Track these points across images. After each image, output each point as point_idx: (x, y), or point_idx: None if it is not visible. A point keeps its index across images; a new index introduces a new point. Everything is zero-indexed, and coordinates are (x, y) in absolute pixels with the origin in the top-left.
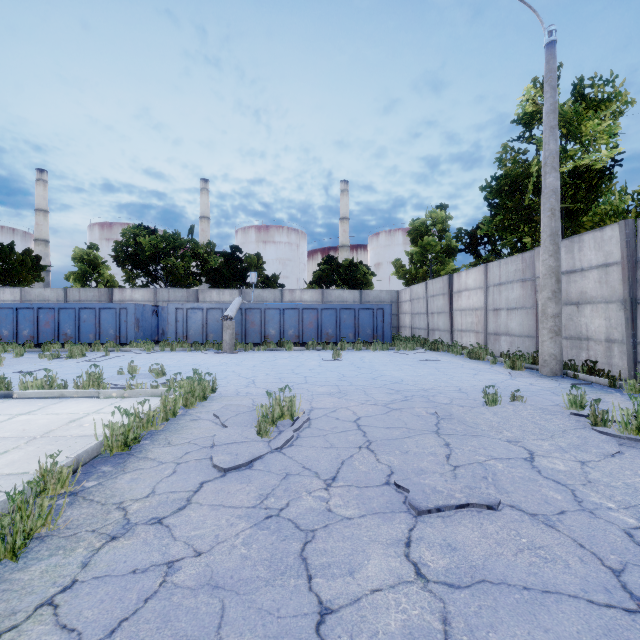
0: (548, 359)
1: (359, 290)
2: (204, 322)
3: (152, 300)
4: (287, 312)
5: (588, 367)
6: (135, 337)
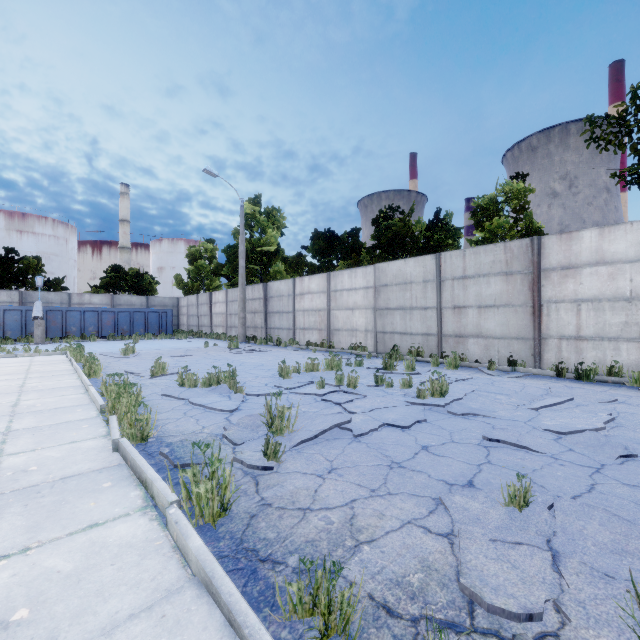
0: (241, 336)
1: (146, 296)
2: (1, 321)
3: None
4: (88, 314)
5: (253, 338)
6: None
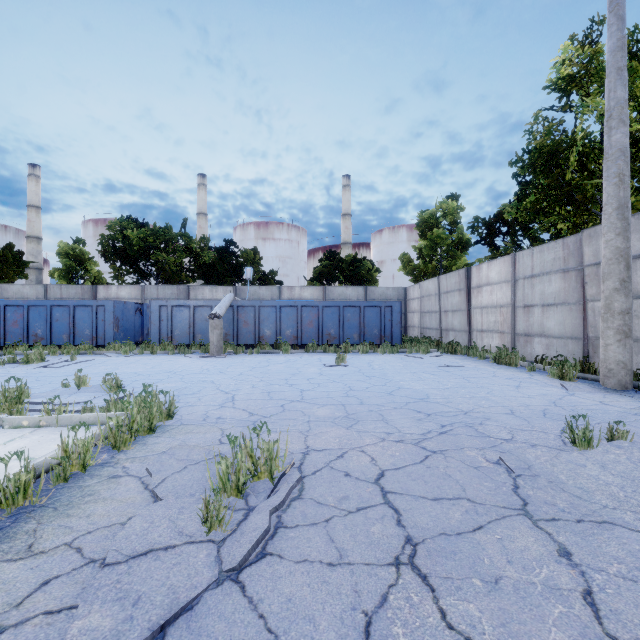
0: (615, 368)
1: (363, 287)
2: (191, 321)
3: (139, 298)
4: (284, 310)
5: None
6: (114, 338)
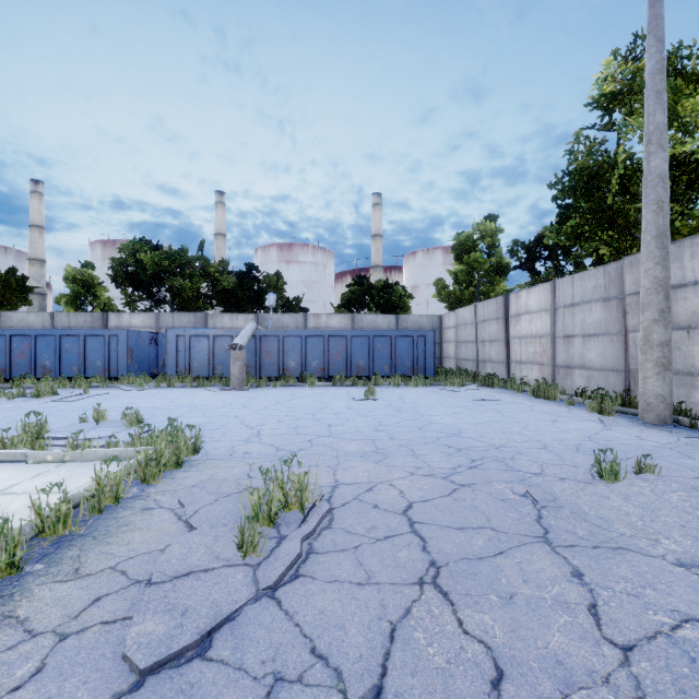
0: (654, 402)
1: (395, 315)
2: (210, 352)
3: (154, 326)
4: (310, 340)
5: None
6: (127, 370)
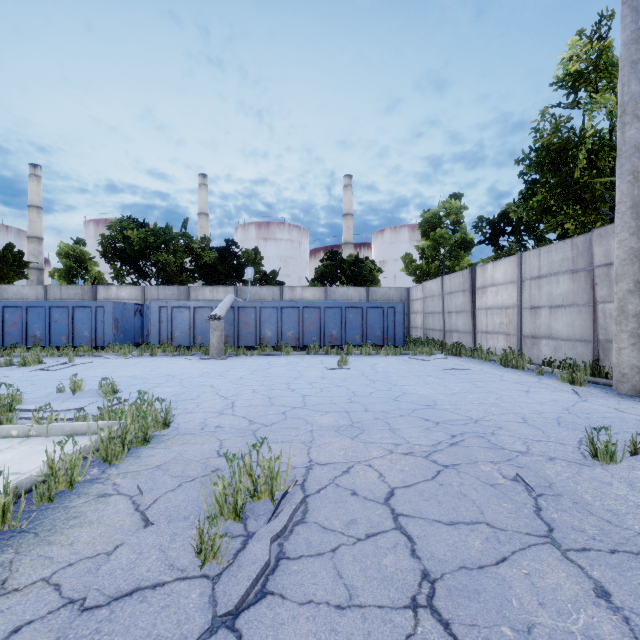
0: (629, 373)
1: (365, 287)
2: (191, 322)
3: (140, 298)
4: (285, 311)
5: None
6: (113, 339)
